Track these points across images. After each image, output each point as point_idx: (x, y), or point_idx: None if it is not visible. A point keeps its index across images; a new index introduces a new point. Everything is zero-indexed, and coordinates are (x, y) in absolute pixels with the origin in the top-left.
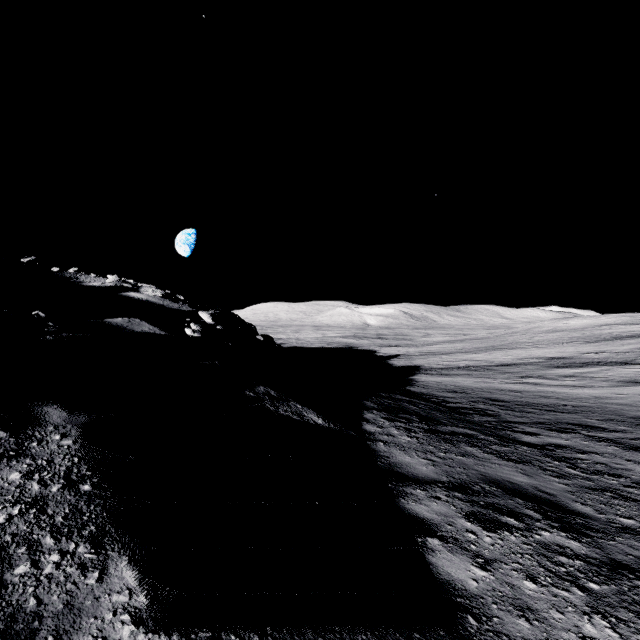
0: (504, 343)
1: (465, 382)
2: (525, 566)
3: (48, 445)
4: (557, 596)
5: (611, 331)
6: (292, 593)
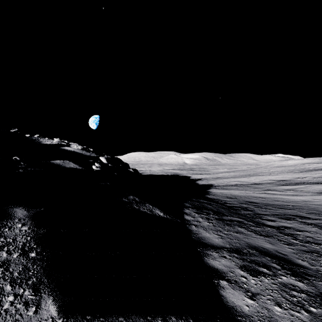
0: (255, 172)
1: (236, 193)
2: (274, 297)
3: (14, 230)
4: (293, 316)
5: (309, 166)
6: (146, 317)
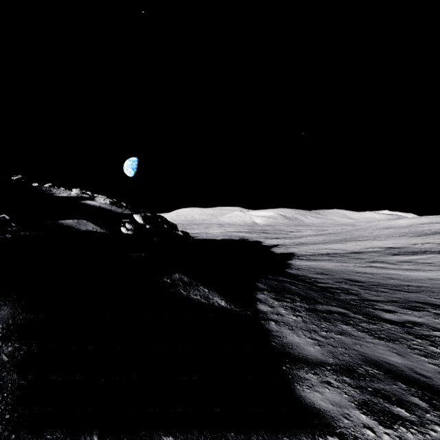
0: (353, 236)
1: (328, 266)
2: None
3: None
4: None
5: (430, 228)
6: None
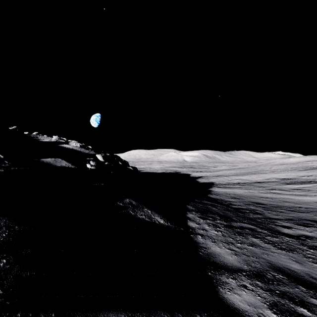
0: (256, 170)
1: (239, 192)
2: None
3: None
4: None
5: (313, 164)
6: None
